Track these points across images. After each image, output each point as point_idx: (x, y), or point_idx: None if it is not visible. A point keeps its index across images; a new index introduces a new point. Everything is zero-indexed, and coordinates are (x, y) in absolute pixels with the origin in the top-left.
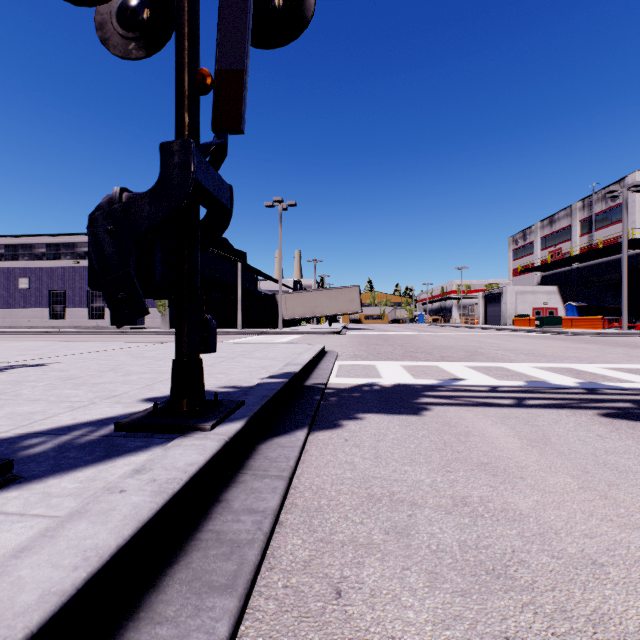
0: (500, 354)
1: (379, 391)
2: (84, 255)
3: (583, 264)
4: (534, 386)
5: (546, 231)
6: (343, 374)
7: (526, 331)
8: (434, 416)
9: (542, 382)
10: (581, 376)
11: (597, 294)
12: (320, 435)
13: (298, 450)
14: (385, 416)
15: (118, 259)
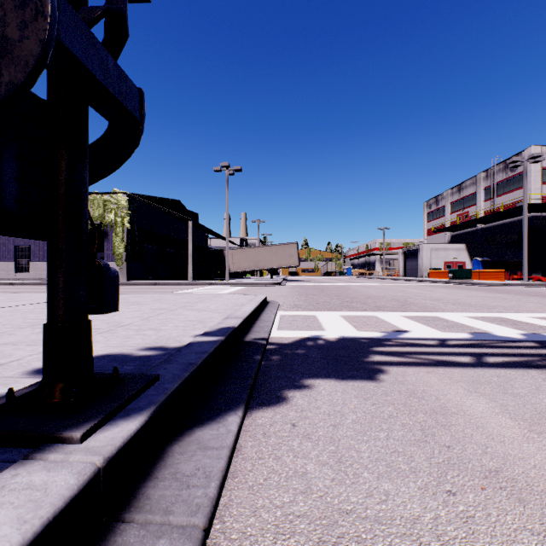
0: (429, 303)
1: (324, 347)
2: None
3: (487, 225)
4: (482, 339)
5: (455, 197)
6: (285, 326)
7: (441, 282)
8: (394, 382)
9: (487, 334)
10: (520, 326)
11: (498, 251)
12: (259, 417)
13: (226, 455)
14: (337, 382)
15: None
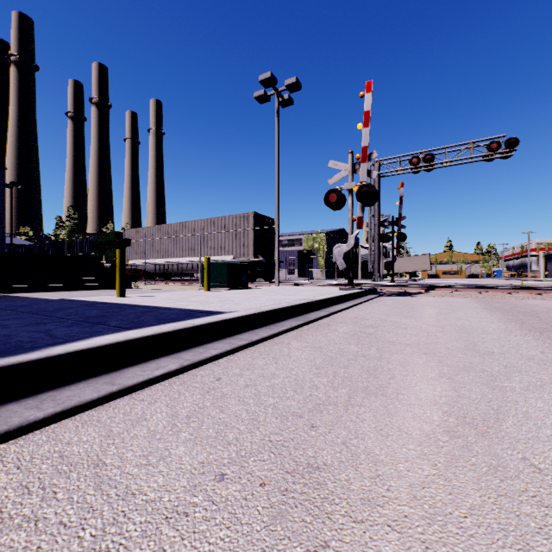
0: None
1: None
2: (285, 245)
3: None
4: None
5: None
6: None
7: (550, 281)
8: None
9: None
10: None
11: None
12: None
13: None
14: None
15: (388, 267)
